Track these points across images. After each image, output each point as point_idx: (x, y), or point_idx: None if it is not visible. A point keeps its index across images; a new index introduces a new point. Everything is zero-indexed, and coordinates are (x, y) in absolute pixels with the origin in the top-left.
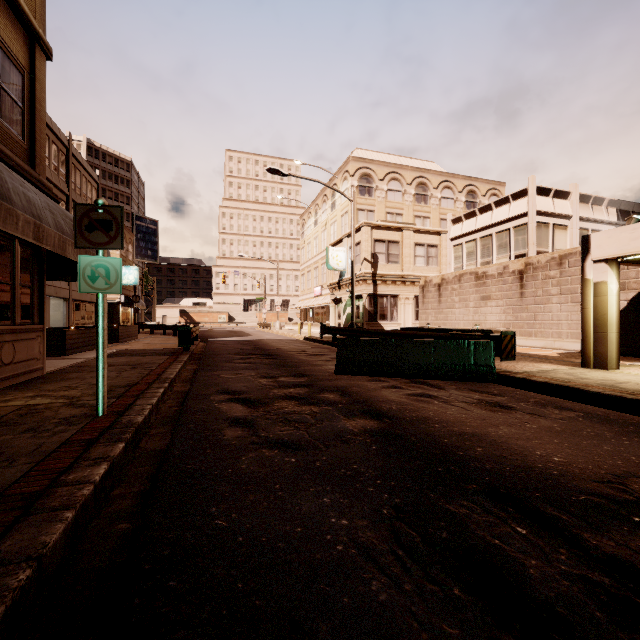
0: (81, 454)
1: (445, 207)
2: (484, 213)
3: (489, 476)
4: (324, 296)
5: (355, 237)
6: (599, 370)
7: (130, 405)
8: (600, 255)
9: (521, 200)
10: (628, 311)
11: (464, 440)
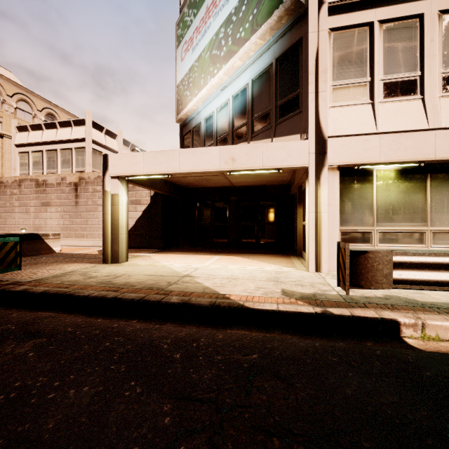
0: None
1: (22, 118)
2: (50, 129)
3: None
4: None
5: None
6: (114, 264)
7: None
8: (115, 172)
9: (81, 127)
10: (142, 218)
11: None
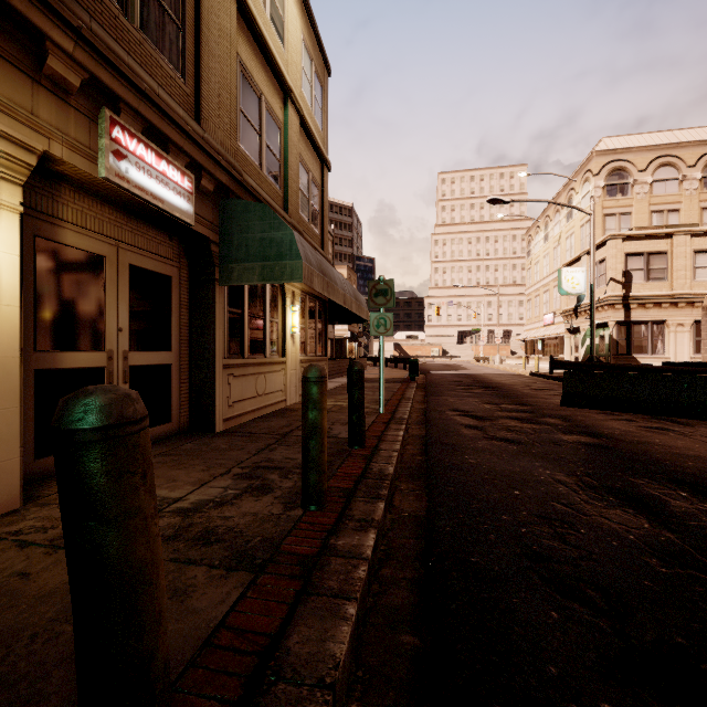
0: (386, 427)
1: None
2: None
3: (683, 475)
4: (557, 325)
5: (598, 253)
6: None
7: (395, 410)
8: None
9: None
10: None
11: (679, 457)
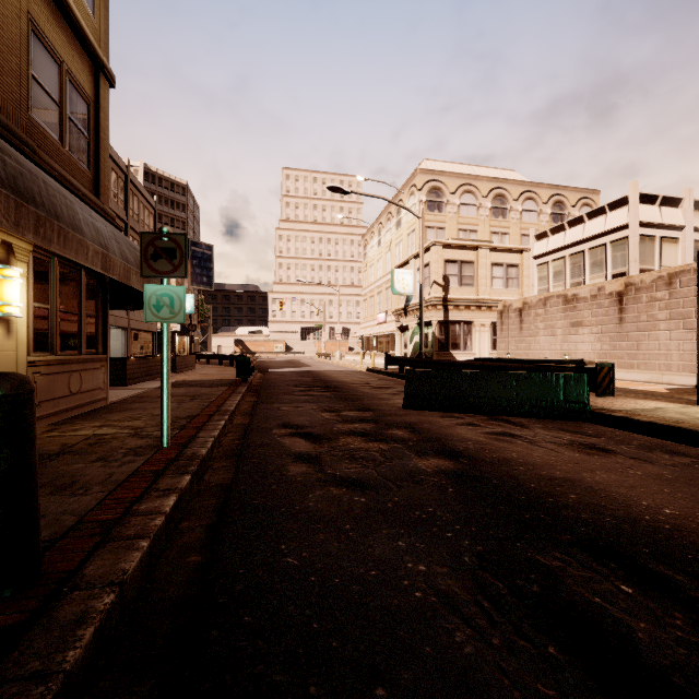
0: (150, 485)
1: (527, 221)
2: (574, 226)
3: (585, 527)
4: (388, 323)
5: (423, 258)
6: None
7: (193, 437)
8: None
9: (620, 210)
10: None
11: (554, 485)
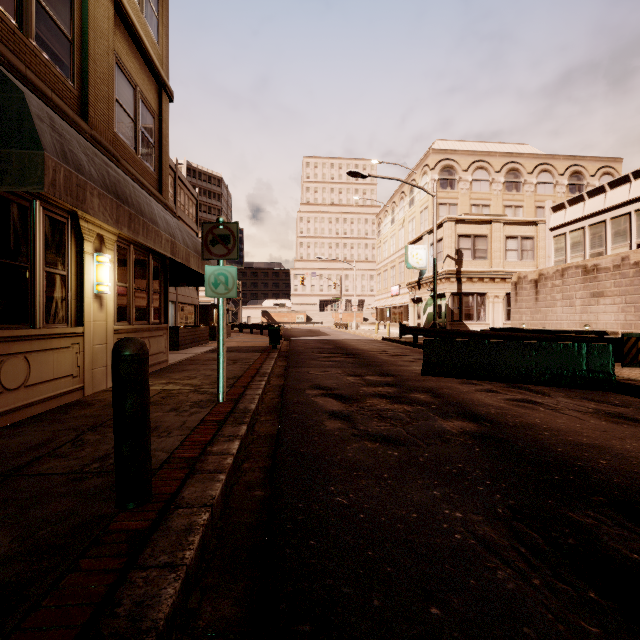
0: (216, 431)
1: (542, 193)
2: (594, 197)
3: (618, 490)
4: (401, 295)
5: (437, 233)
6: None
7: (242, 394)
8: None
9: None
10: None
11: (582, 451)
